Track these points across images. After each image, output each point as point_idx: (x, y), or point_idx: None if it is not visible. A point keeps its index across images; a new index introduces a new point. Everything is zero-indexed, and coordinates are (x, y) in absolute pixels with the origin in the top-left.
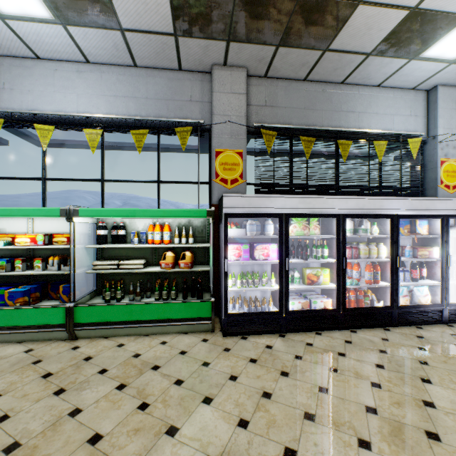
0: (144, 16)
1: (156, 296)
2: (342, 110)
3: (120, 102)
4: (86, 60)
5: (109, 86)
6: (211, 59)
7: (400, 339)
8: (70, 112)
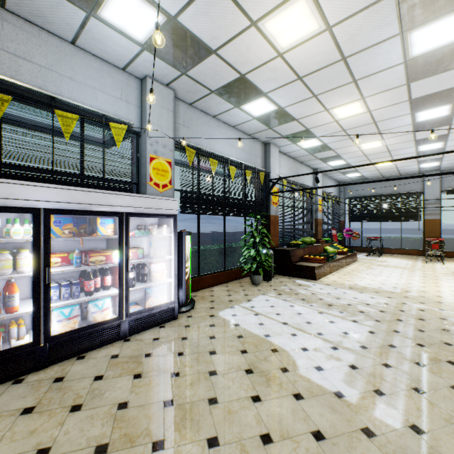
0: None
1: None
2: (5, 48)
3: None
4: None
5: None
6: None
7: (15, 399)
8: None
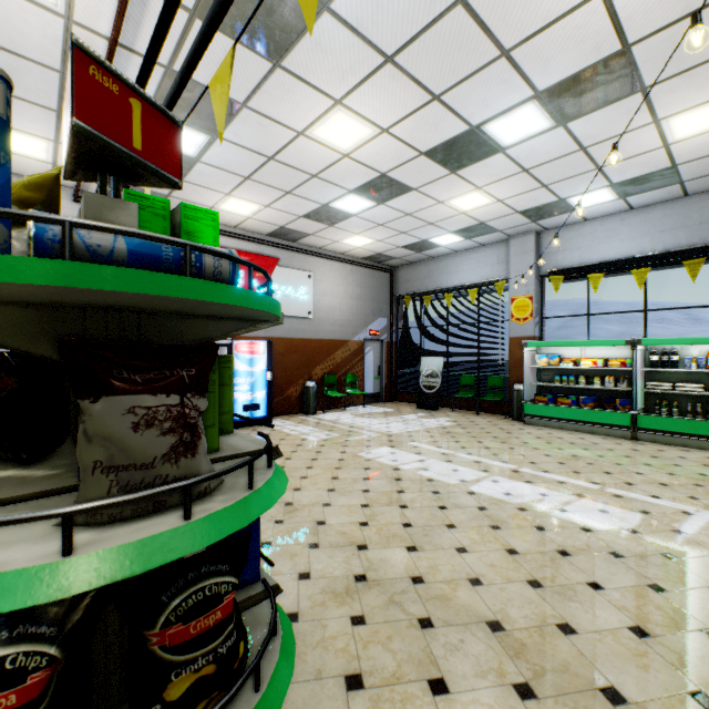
0: None
1: None
2: None
3: (665, 236)
4: (630, 209)
5: (653, 224)
6: None
7: None
8: (613, 257)
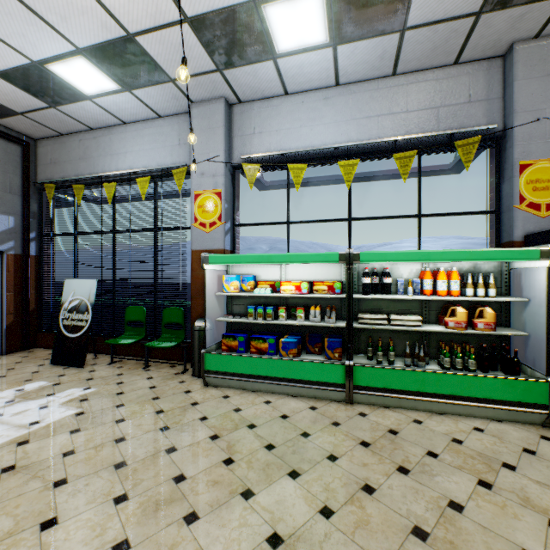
0: (447, 0)
1: (447, 364)
2: None
3: (372, 124)
4: (336, 83)
5: (359, 107)
6: (517, 34)
7: None
8: (316, 146)
